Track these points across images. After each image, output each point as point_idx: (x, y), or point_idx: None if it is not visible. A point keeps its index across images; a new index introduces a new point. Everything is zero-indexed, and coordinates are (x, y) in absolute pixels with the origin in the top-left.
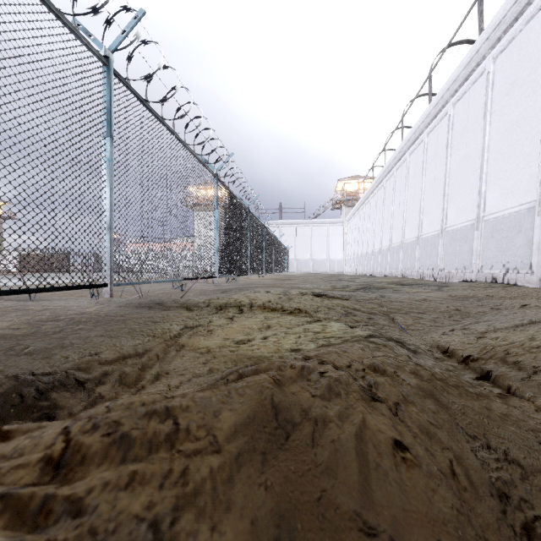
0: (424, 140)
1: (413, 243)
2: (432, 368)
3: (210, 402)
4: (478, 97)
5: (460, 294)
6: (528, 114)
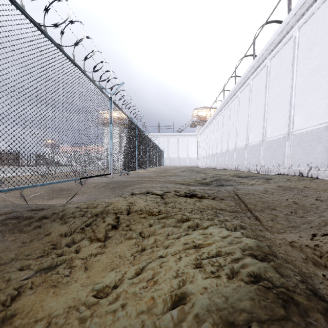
0: (250, 83)
1: (243, 149)
2: None
3: None
4: (288, 54)
5: (284, 186)
6: (325, 63)
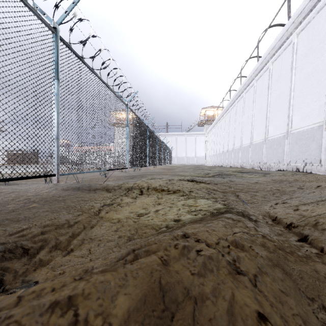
0: (254, 84)
1: (247, 147)
2: (269, 234)
3: (109, 287)
4: (287, 58)
5: (277, 179)
6: (318, 68)
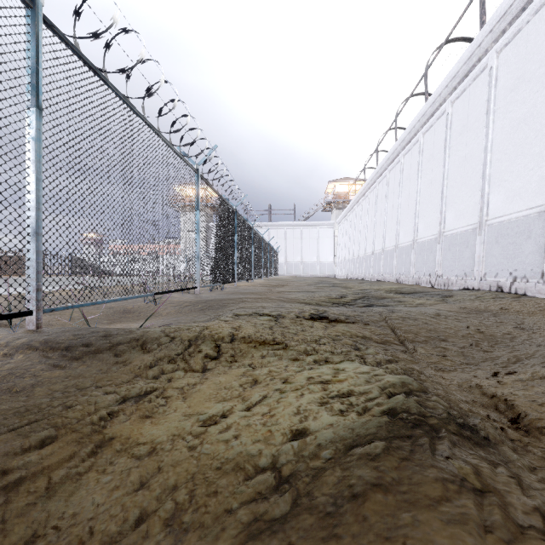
0: (420, 140)
1: (408, 248)
2: None
3: None
4: (480, 94)
5: (470, 307)
6: (538, 111)
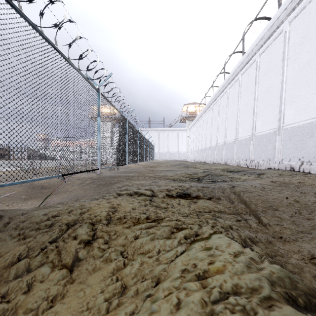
0: (239, 79)
1: (232, 143)
2: None
3: None
4: (278, 49)
5: (278, 181)
6: None
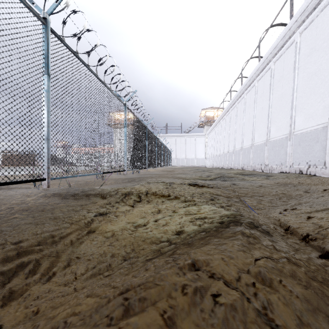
0: (255, 85)
1: (249, 148)
2: (288, 251)
3: None
4: (290, 58)
5: (281, 181)
6: (323, 68)
